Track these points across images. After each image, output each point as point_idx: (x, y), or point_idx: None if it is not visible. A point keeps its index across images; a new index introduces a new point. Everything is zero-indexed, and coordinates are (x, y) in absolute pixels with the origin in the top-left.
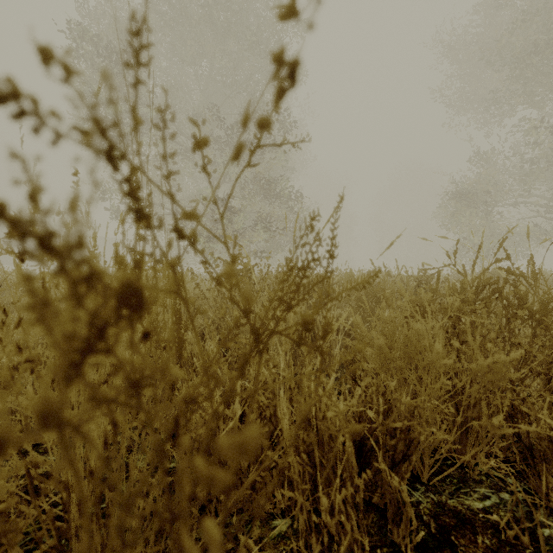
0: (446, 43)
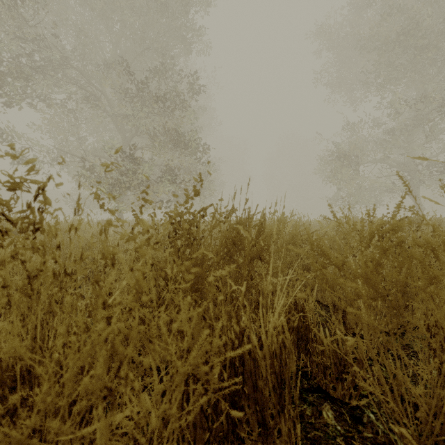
0: (326, 32)
